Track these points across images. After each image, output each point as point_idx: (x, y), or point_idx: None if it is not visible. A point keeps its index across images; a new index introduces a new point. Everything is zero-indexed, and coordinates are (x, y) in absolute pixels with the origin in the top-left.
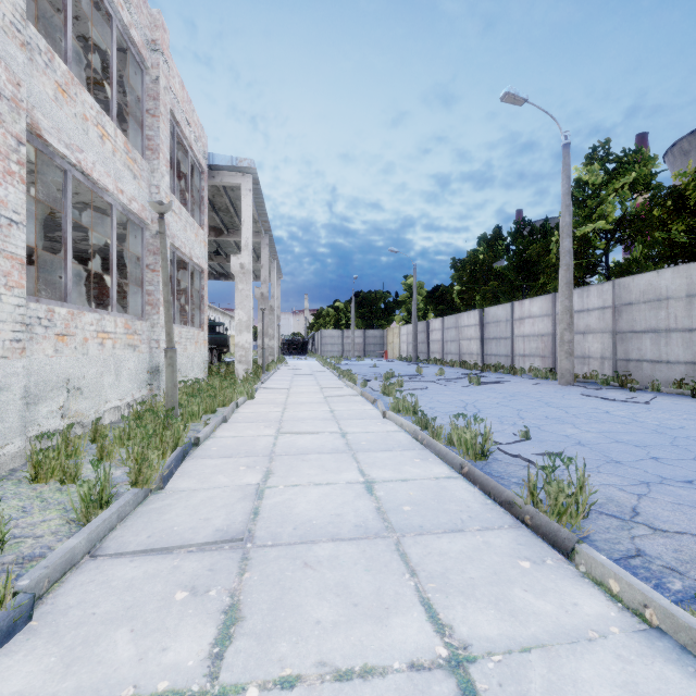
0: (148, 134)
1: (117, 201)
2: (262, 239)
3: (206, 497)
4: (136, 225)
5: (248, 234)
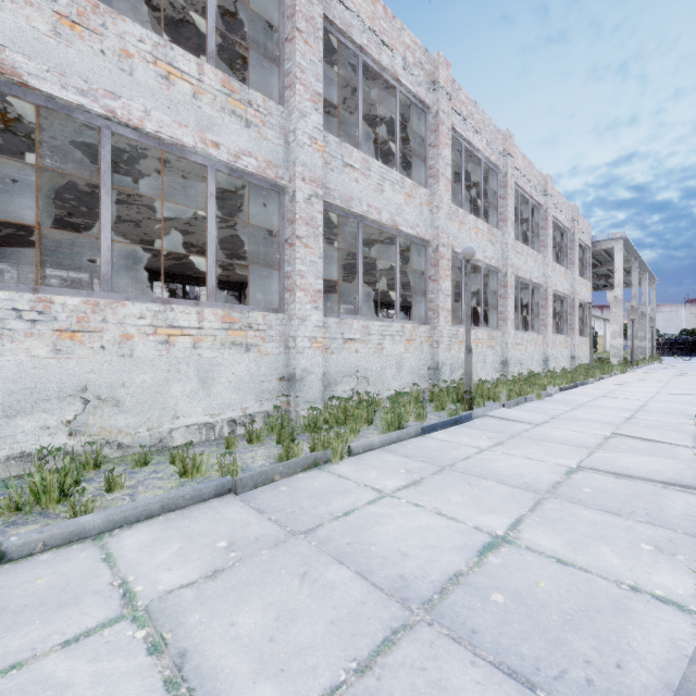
0: (569, 257)
1: (562, 293)
2: (631, 265)
3: (611, 382)
4: (564, 297)
5: (619, 277)
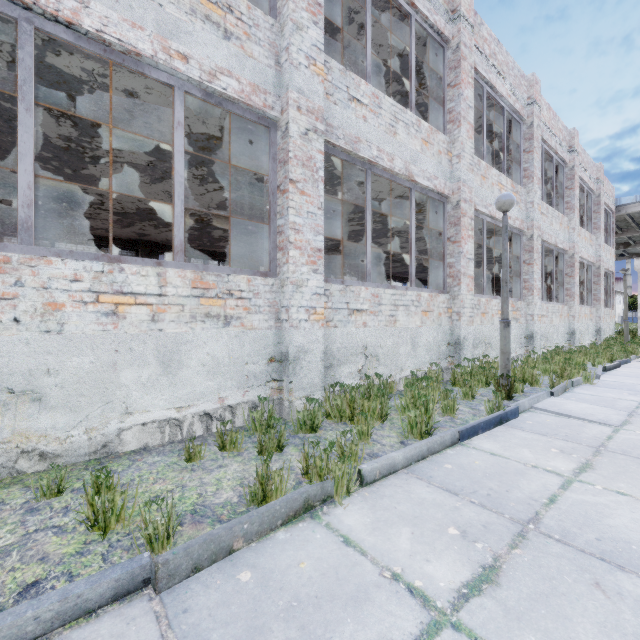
0: (593, 222)
1: (586, 261)
2: None
3: None
4: (587, 265)
5: None
